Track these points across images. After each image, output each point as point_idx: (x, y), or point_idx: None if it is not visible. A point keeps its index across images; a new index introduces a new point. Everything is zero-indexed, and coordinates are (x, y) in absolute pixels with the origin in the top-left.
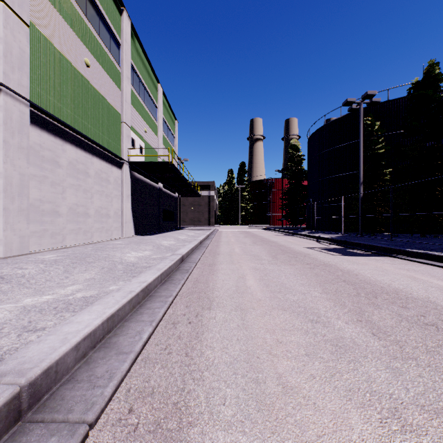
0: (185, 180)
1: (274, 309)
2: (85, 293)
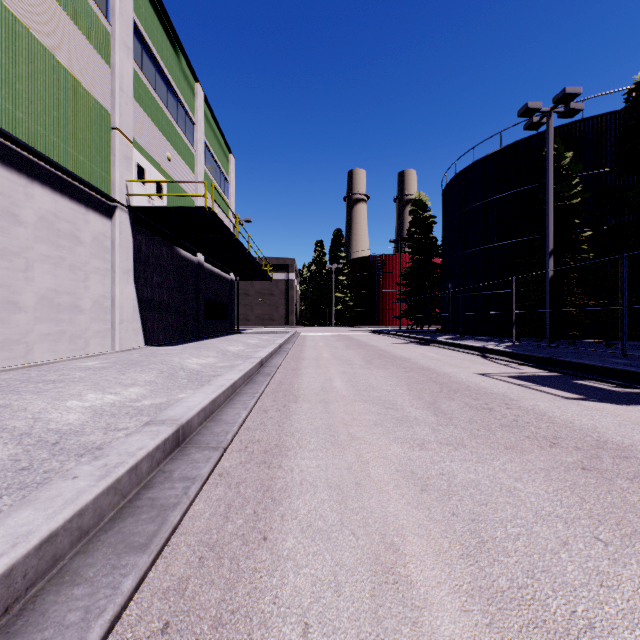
0: (241, 248)
1: None
2: None
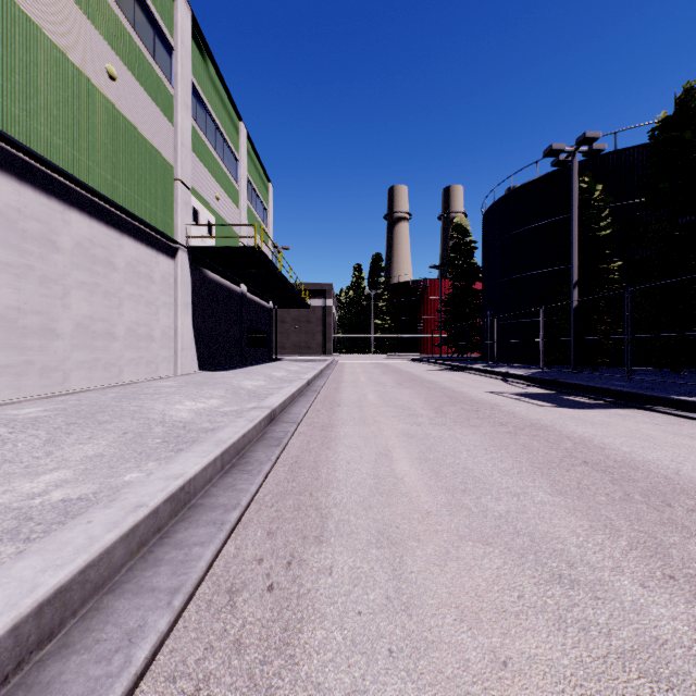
0: (283, 279)
1: (463, 539)
2: (70, 491)
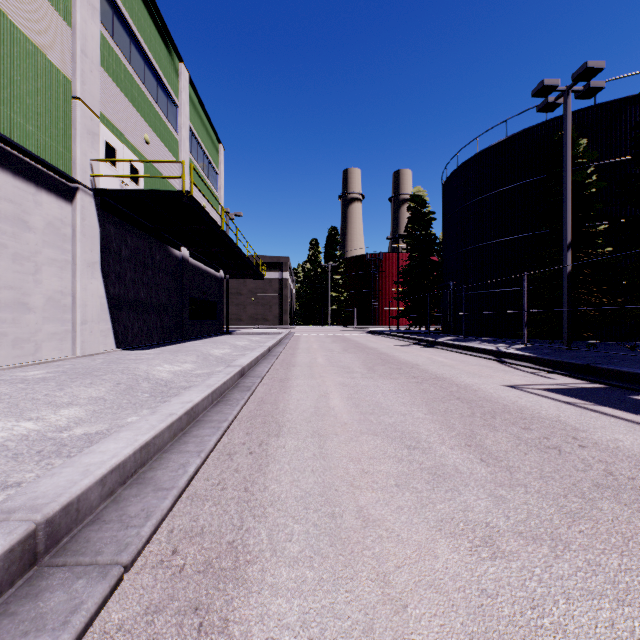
0: (228, 241)
1: None
2: None
